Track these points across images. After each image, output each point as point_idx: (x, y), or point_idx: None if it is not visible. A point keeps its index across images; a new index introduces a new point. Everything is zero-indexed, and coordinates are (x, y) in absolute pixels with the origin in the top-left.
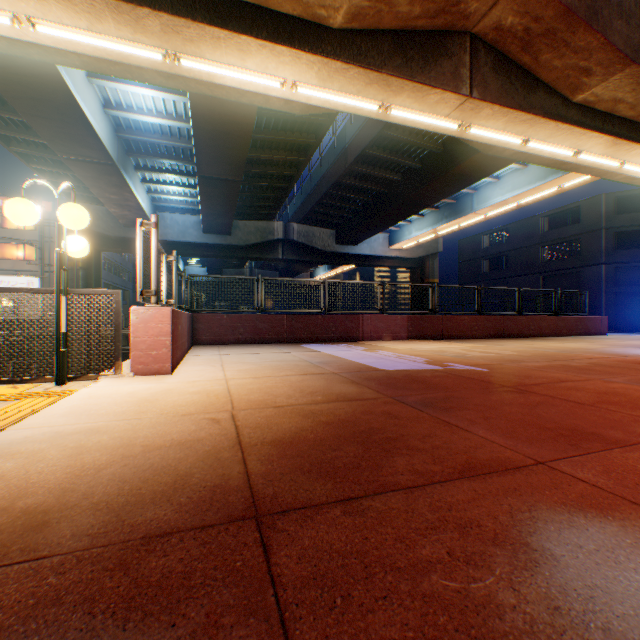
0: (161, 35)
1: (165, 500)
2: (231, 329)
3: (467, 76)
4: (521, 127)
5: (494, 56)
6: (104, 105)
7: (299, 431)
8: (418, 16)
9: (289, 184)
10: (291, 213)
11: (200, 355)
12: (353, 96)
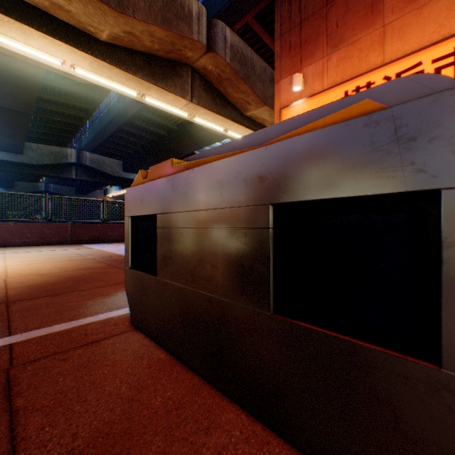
0: None
1: None
2: (19, 234)
3: (190, 90)
4: (222, 123)
5: (205, 82)
6: None
7: (47, 281)
8: (158, 50)
9: (80, 122)
10: (85, 143)
11: None
12: (119, 84)
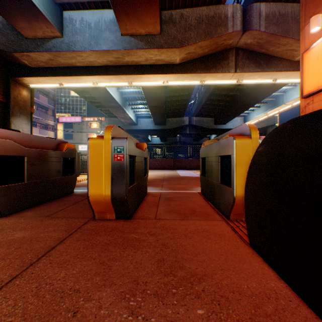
0: (126, 79)
1: None
2: (153, 164)
3: (234, 65)
4: (268, 76)
5: (248, 53)
6: (117, 88)
7: None
8: (207, 51)
9: (186, 102)
10: (193, 112)
11: None
12: (188, 81)
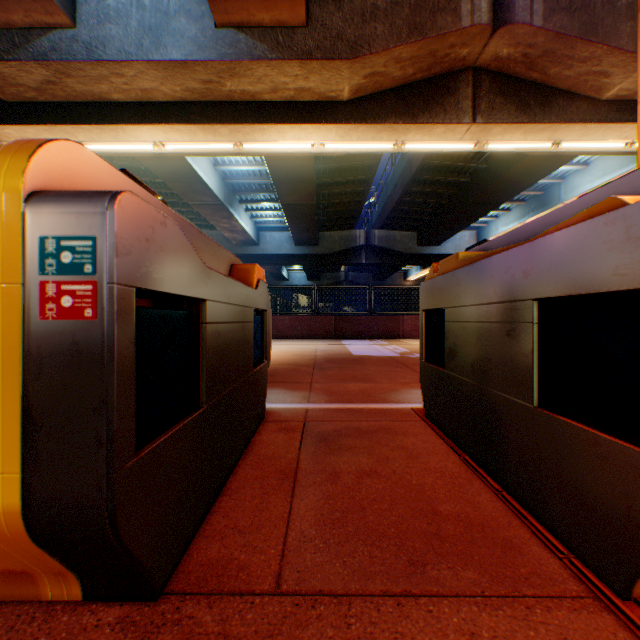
0: (230, 135)
1: None
2: (291, 327)
3: (470, 106)
4: (543, 134)
5: (500, 80)
6: (214, 164)
7: None
8: (413, 73)
9: (362, 197)
10: (374, 220)
11: None
12: (370, 142)
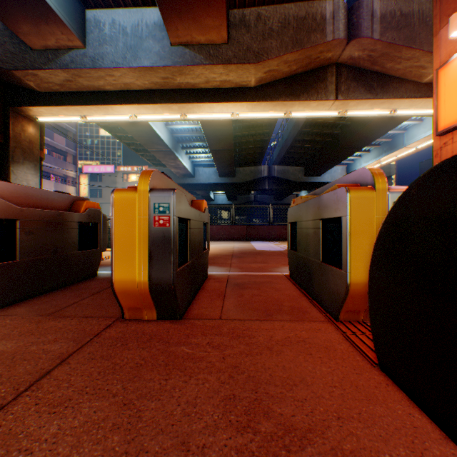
0: (178, 110)
1: None
2: (217, 233)
3: (334, 88)
4: (384, 105)
5: (354, 71)
6: (165, 124)
7: None
8: (296, 69)
9: (265, 144)
10: (274, 158)
11: None
12: (268, 112)
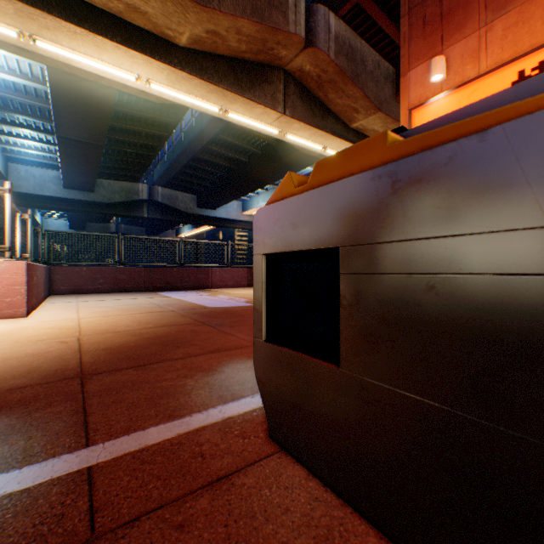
0: (15, 17)
1: (22, 377)
2: (91, 280)
3: (282, 99)
4: (320, 139)
5: (301, 88)
6: None
7: (126, 342)
8: (245, 51)
9: (153, 153)
10: (156, 177)
11: (57, 302)
12: (199, 98)
